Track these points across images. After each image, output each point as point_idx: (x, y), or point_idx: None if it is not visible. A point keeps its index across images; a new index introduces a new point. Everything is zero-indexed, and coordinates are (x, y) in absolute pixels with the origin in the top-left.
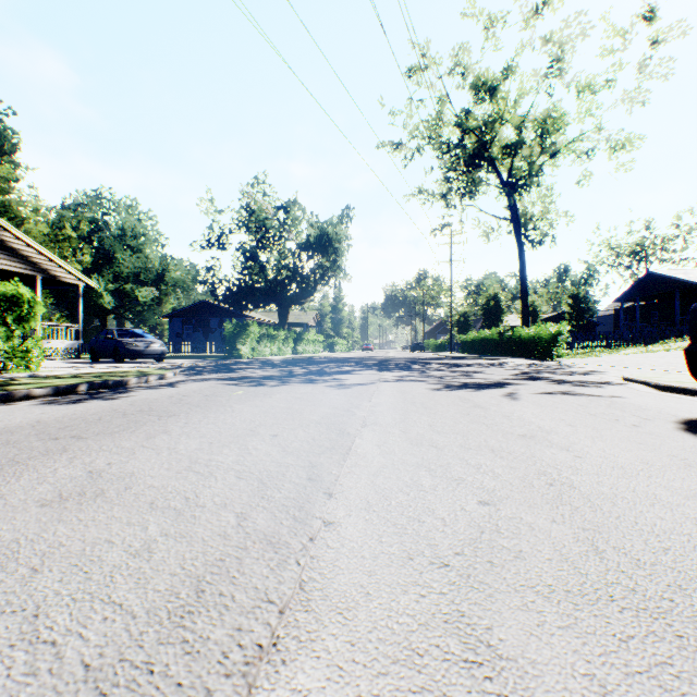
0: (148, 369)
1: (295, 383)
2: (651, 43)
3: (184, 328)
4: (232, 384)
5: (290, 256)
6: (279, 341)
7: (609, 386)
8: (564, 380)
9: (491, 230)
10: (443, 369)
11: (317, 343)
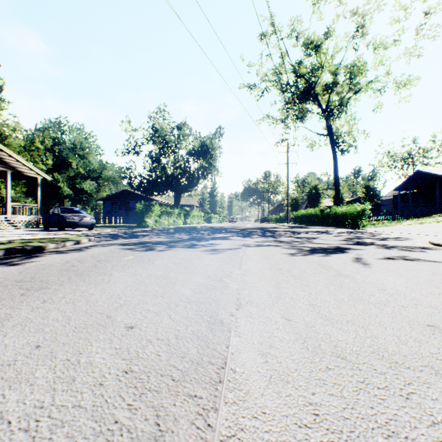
0: (72, 236)
1: (178, 248)
2: (425, 14)
3: (113, 207)
4: (128, 249)
5: (181, 160)
6: (174, 216)
7: (429, 250)
8: (388, 245)
9: (314, 143)
10: (289, 236)
11: (199, 217)
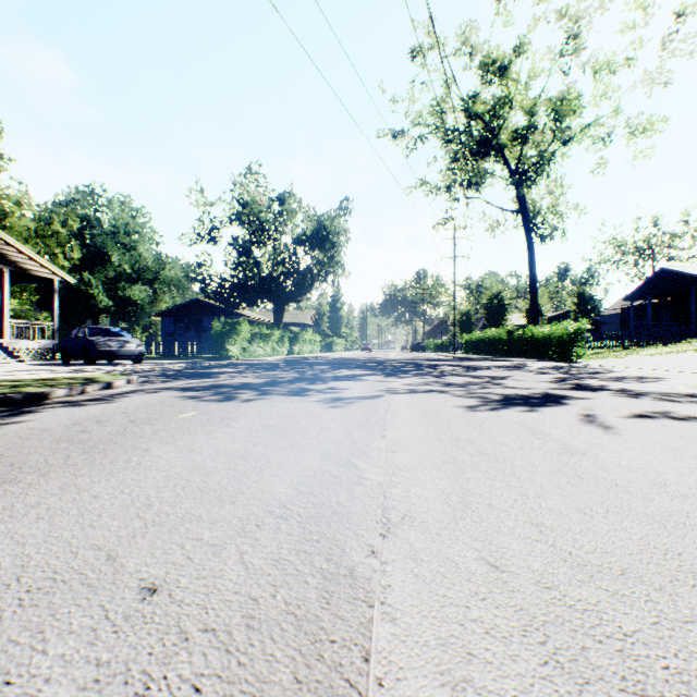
0: (102, 374)
1: (276, 396)
2: (677, 15)
3: (176, 327)
4: (190, 398)
5: (285, 251)
6: (273, 341)
7: None
8: (631, 391)
9: (497, 224)
10: (460, 374)
11: (314, 343)
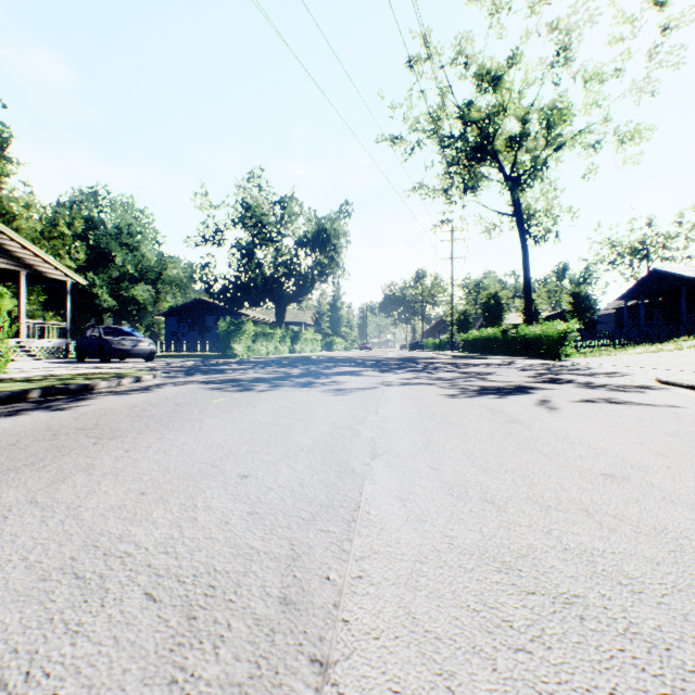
0: (127, 370)
1: (288, 388)
2: (662, 29)
3: (180, 326)
4: (215, 389)
5: (287, 253)
6: (275, 340)
7: (651, 390)
8: (594, 383)
9: (493, 226)
10: (451, 370)
11: (315, 342)
